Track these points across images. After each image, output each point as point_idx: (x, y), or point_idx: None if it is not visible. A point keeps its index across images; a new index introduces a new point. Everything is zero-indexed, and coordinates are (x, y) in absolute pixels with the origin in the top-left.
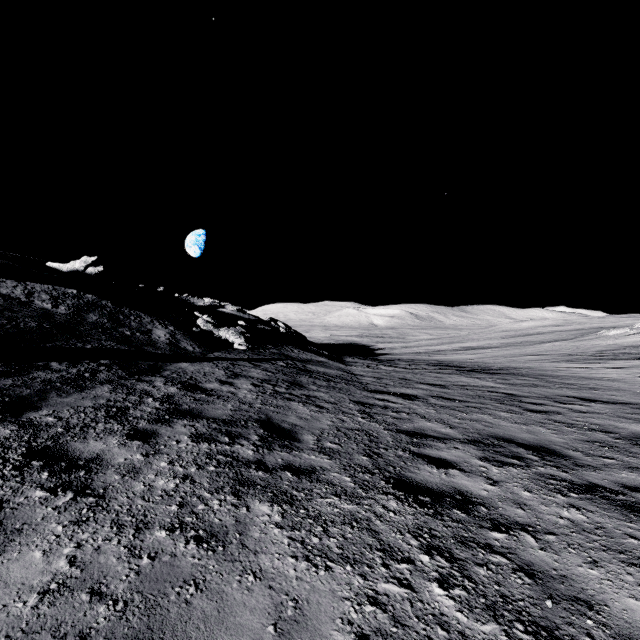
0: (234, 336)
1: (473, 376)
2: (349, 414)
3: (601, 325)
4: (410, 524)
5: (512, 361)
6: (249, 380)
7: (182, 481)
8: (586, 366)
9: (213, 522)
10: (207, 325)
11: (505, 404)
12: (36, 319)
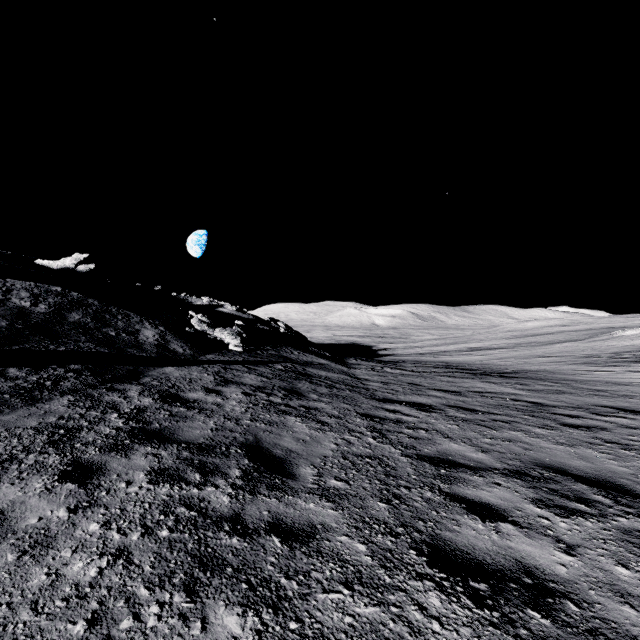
0: (230, 337)
1: (488, 380)
2: (357, 433)
3: (609, 325)
4: None
5: (525, 363)
6: (240, 388)
7: (111, 562)
8: (609, 369)
9: None
10: (201, 325)
11: (536, 416)
12: (8, 318)
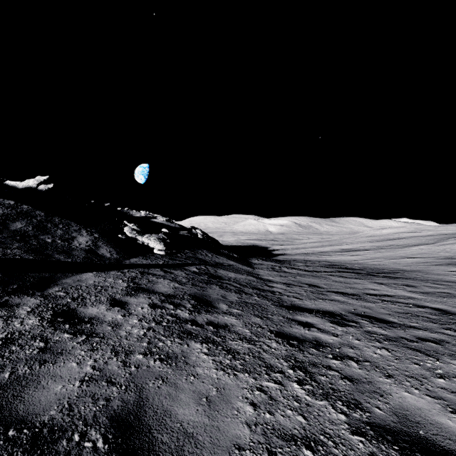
0: (155, 242)
1: (376, 281)
2: (276, 372)
3: (446, 232)
4: None
5: (396, 263)
6: (149, 297)
7: None
8: None
9: None
10: (132, 232)
11: None
12: None
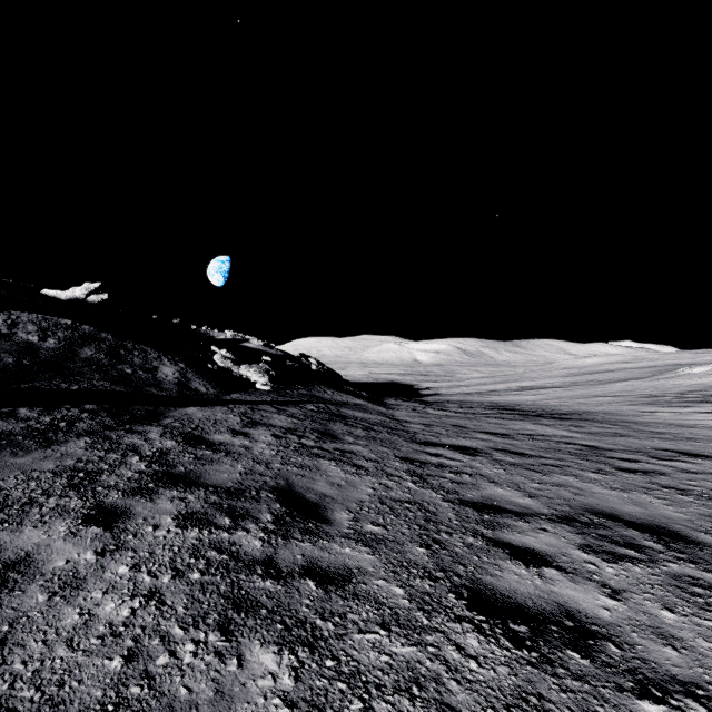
0: (257, 374)
1: (540, 422)
2: (395, 477)
3: (676, 362)
4: (506, 687)
5: (581, 404)
6: (269, 430)
7: (144, 603)
8: (673, 410)
9: (176, 696)
10: (225, 361)
11: (590, 460)
12: (15, 354)
